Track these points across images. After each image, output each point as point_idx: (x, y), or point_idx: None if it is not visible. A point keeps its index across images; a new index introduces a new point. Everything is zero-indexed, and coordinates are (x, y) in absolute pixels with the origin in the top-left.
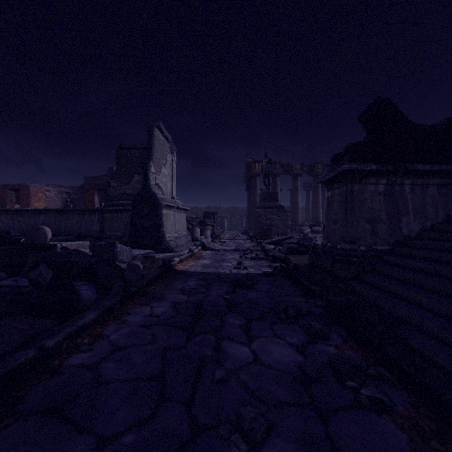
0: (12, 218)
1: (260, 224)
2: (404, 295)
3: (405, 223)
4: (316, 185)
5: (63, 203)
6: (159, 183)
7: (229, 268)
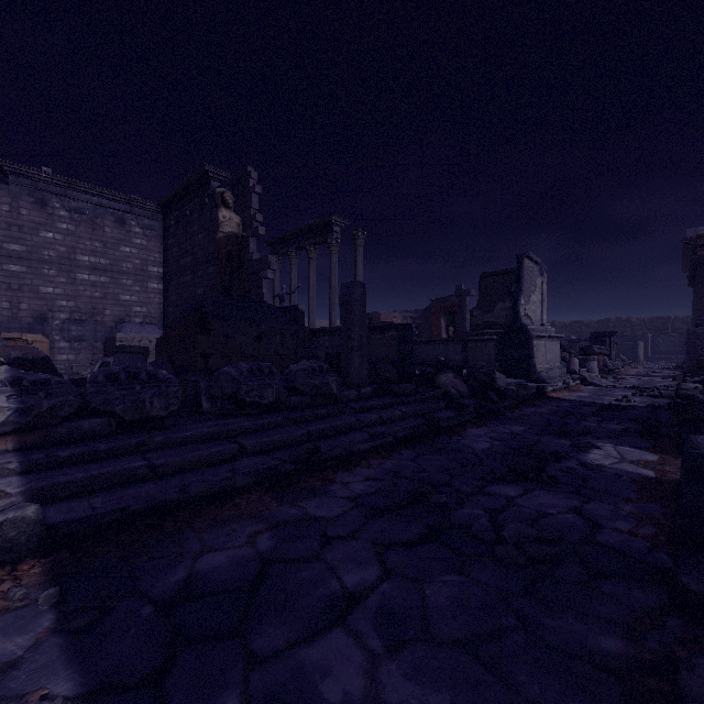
0: None
1: (700, 352)
2: None
3: None
4: None
5: None
6: (528, 313)
7: (609, 401)
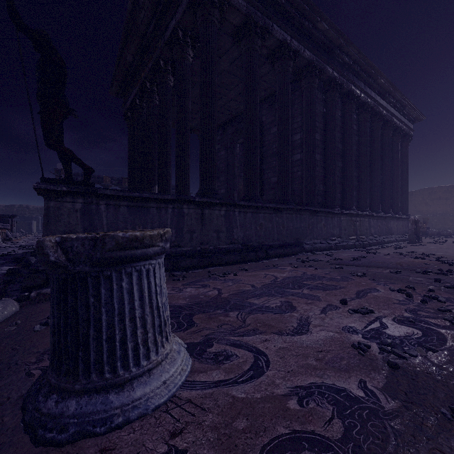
0: None
1: None
2: None
3: None
4: None
5: None
6: None
7: (4, 253)
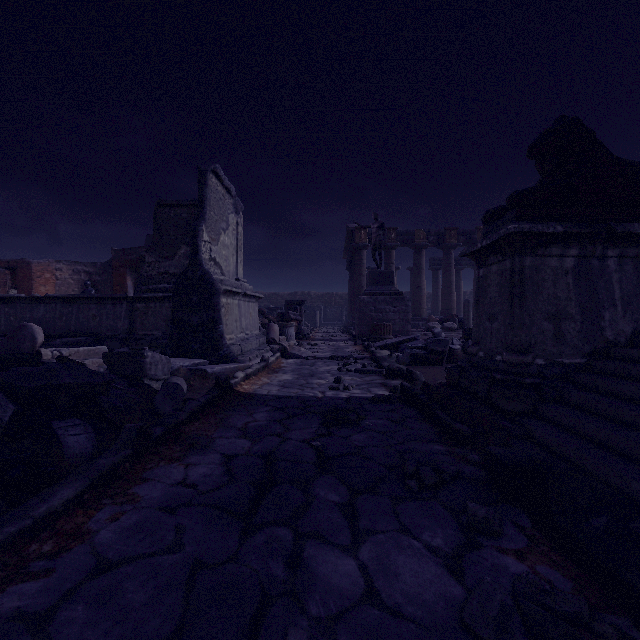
0: None
1: (367, 318)
2: (629, 451)
3: (608, 320)
4: (448, 262)
5: (82, 288)
6: (216, 257)
7: (322, 389)
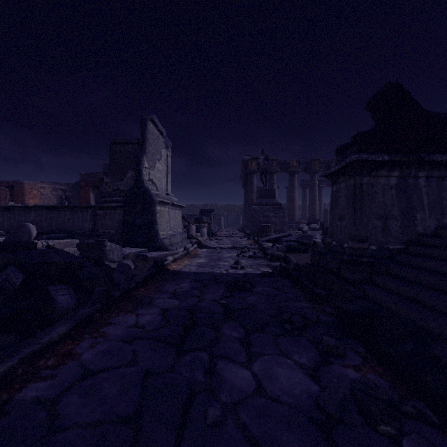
0: (2, 215)
1: (257, 221)
2: (430, 303)
3: (419, 220)
4: (313, 182)
5: (59, 200)
6: (153, 178)
7: (226, 268)
